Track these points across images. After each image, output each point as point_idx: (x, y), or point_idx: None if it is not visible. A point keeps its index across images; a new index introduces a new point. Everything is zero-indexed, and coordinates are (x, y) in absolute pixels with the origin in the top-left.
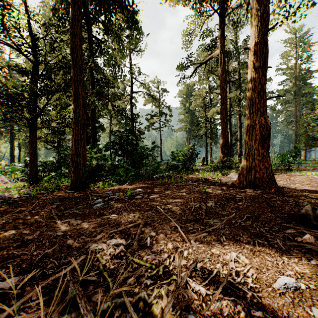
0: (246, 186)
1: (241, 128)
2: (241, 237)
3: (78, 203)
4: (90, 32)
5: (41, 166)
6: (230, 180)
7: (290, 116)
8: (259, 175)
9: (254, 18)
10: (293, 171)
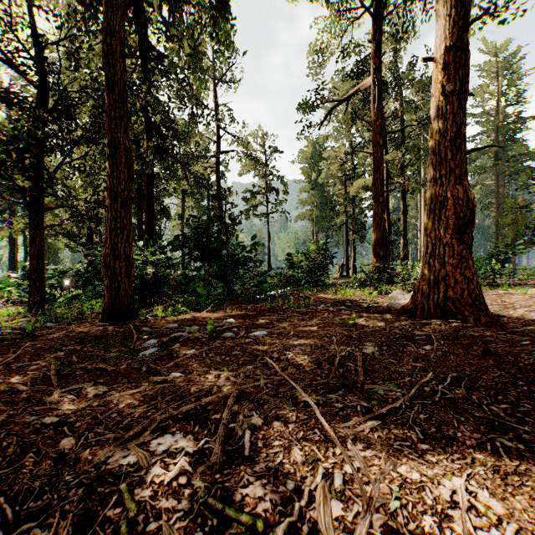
0: (429, 314)
1: (406, 214)
2: (458, 431)
3: (110, 348)
4: (141, 35)
5: (57, 279)
6: (395, 303)
7: (488, 194)
8: (453, 292)
9: (443, 2)
10: (502, 287)
